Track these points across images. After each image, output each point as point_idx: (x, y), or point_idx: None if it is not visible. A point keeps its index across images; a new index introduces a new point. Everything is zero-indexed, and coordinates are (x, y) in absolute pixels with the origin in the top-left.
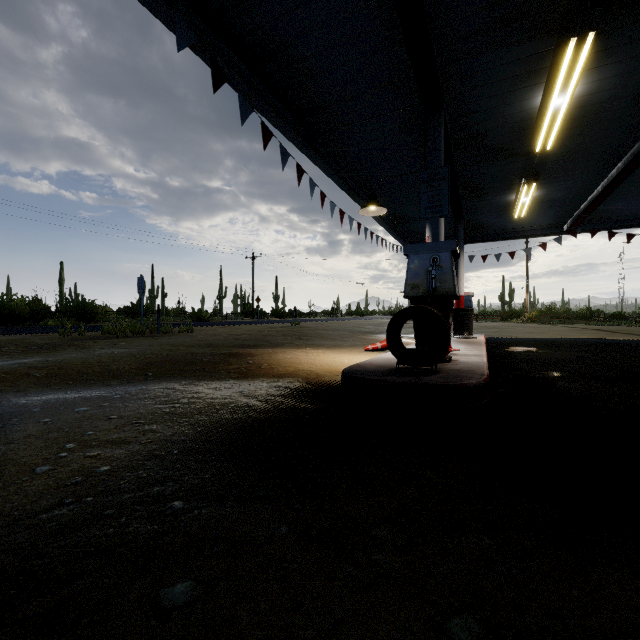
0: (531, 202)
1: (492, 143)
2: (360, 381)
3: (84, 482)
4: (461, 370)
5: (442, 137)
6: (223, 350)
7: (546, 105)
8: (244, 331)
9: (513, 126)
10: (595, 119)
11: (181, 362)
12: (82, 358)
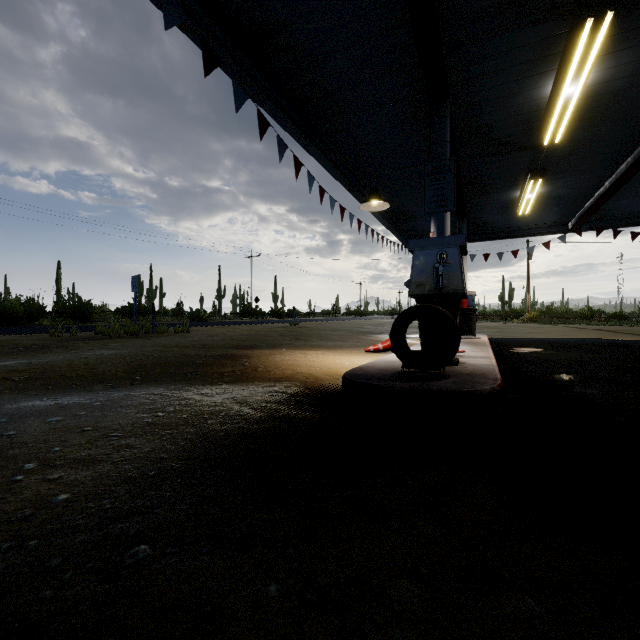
0: (536, 199)
1: (498, 136)
2: (363, 387)
3: (33, 517)
4: (471, 374)
5: (448, 128)
6: (218, 351)
7: (557, 94)
8: (242, 331)
9: (521, 118)
10: (607, 110)
11: (172, 364)
12: (68, 360)
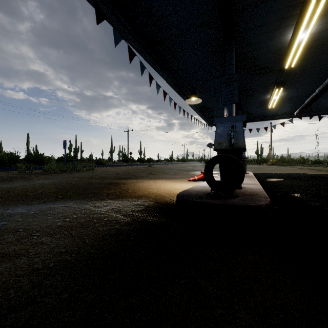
0: (278, 99)
1: (260, 63)
2: (189, 202)
3: None
4: (251, 194)
5: (234, 57)
6: (108, 181)
7: (294, 38)
8: (122, 170)
9: (273, 53)
10: (320, 48)
11: (81, 188)
12: (23, 186)
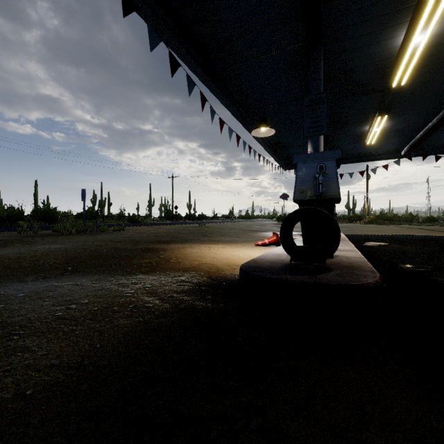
0: (380, 132)
1: (357, 80)
2: (258, 279)
3: None
4: (350, 266)
5: (322, 69)
6: (142, 245)
7: (407, 43)
8: (163, 230)
9: (376, 64)
10: (443, 58)
11: (102, 256)
12: (20, 253)
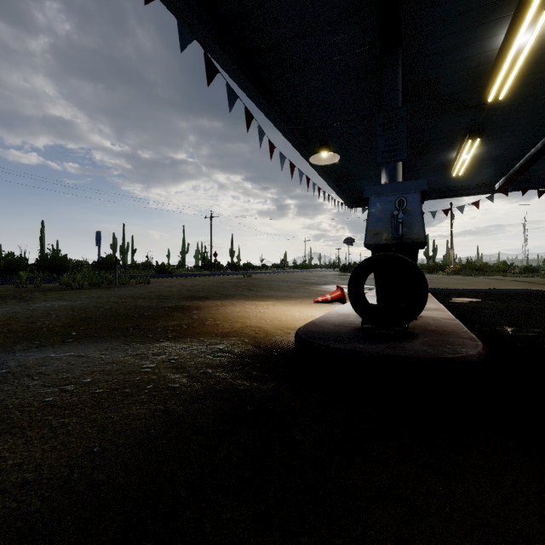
0: (470, 160)
1: (443, 93)
2: (321, 349)
3: None
4: (440, 331)
5: (400, 76)
6: (170, 302)
7: (509, 44)
8: (199, 282)
9: (468, 72)
10: None
11: (118, 317)
12: (12, 313)
